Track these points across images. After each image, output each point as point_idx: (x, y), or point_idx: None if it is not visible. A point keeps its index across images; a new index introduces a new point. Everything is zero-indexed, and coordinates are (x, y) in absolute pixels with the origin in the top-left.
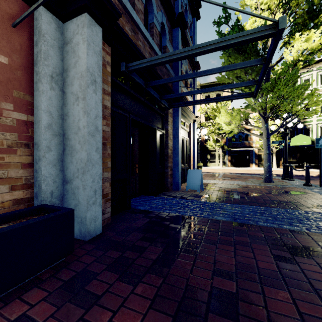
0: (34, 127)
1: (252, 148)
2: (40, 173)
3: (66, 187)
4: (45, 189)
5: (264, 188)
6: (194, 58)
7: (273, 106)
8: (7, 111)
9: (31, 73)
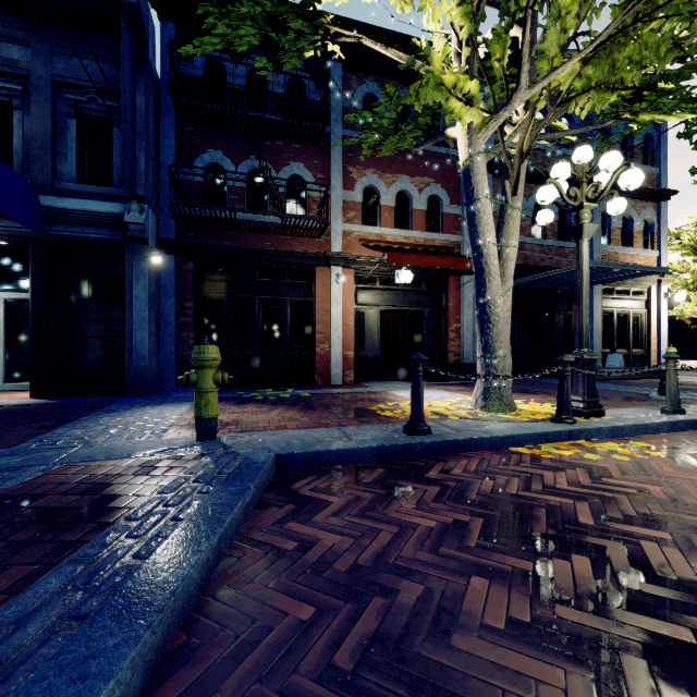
0: (461, 329)
1: None
2: (464, 349)
3: (474, 357)
4: (465, 357)
5: None
6: (660, 182)
7: None
8: (453, 324)
9: (460, 305)
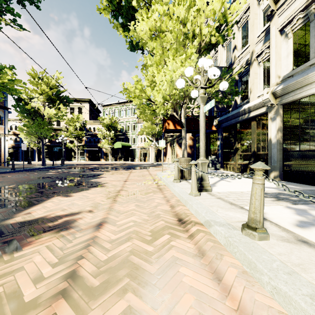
0: None
1: (102, 148)
2: None
3: None
4: None
5: (27, 167)
6: (5, 104)
7: (106, 124)
8: None
9: None
